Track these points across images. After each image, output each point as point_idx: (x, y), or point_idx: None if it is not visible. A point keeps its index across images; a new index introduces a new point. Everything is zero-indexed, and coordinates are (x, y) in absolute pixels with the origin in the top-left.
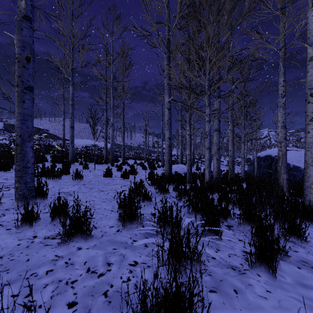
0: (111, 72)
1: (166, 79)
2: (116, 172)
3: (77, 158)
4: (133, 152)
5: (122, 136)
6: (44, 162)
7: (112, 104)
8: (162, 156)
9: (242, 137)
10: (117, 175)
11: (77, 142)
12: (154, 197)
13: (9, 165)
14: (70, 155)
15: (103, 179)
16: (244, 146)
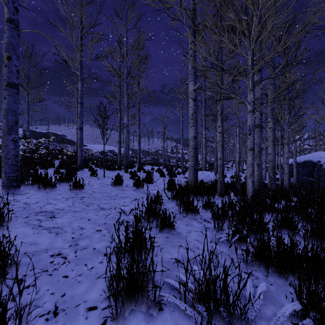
0: (125, 66)
1: (190, 62)
2: (128, 180)
3: (87, 163)
4: (150, 158)
5: (138, 139)
6: (50, 168)
7: (126, 102)
8: (182, 162)
9: (286, 137)
10: (129, 184)
11: (93, 147)
12: (177, 220)
13: (0, 171)
14: (79, 160)
15: (110, 189)
16: (288, 149)
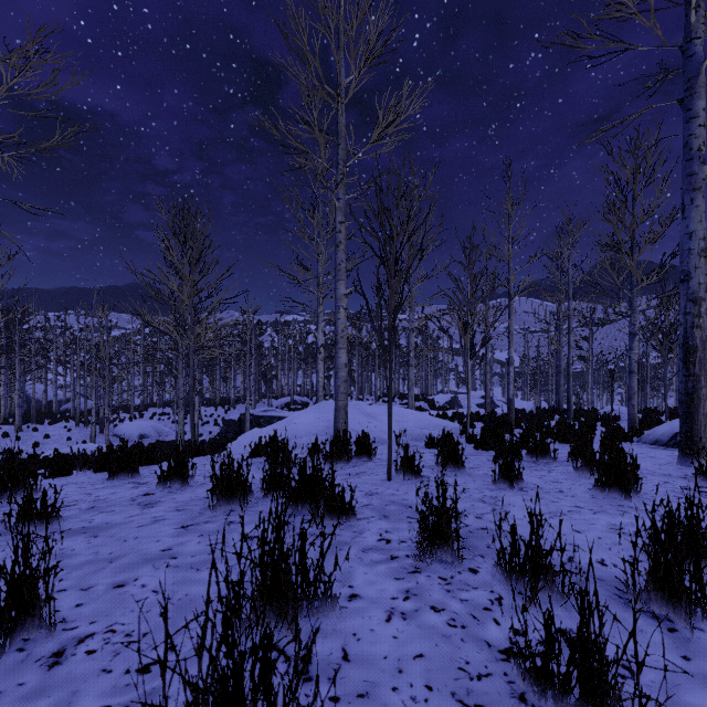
0: None
1: None
2: None
3: None
4: None
5: None
6: None
7: None
8: None
9: None
10: None
11: None
12: None
13: None
14: None
15: None
16: None
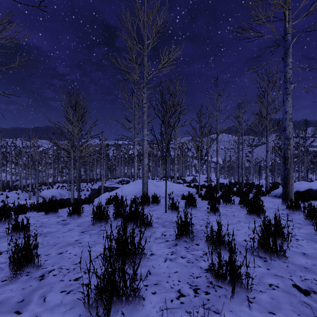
0: None
1: None
2: None
3: None
4: None
5: None
6: None
7: None
8: None
9: None
10: None
11: None
12: None
13: None
14: None
15: None
16: None
